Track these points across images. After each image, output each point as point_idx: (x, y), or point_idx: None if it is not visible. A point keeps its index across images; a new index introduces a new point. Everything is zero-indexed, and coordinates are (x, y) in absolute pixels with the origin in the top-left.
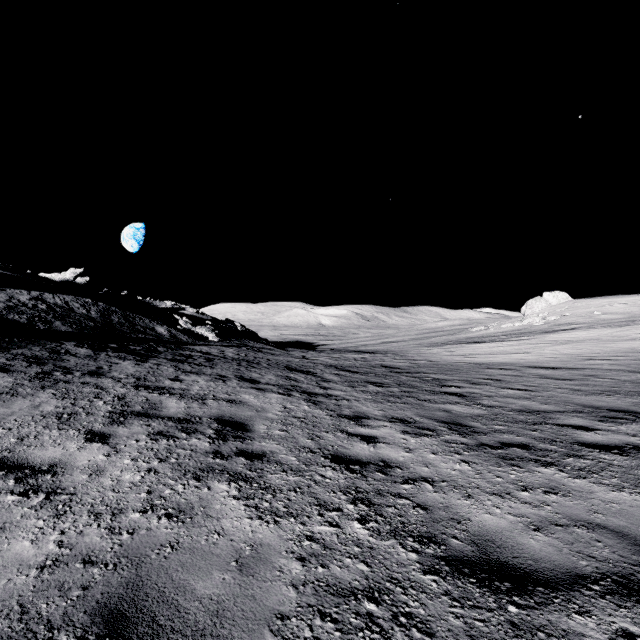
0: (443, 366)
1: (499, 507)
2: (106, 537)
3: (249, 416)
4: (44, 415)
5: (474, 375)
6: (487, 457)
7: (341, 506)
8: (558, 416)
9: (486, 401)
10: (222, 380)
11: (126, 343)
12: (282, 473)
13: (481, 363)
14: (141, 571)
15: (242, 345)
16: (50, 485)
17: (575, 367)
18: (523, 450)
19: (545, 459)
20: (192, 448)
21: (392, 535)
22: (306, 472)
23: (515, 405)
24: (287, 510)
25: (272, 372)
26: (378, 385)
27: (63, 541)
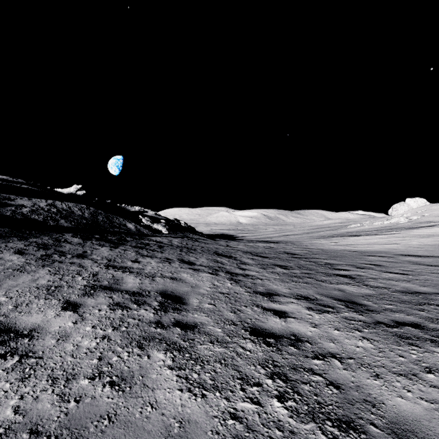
0: (332, 253)
1: (409, 390)
2: (56, 404)
3: (186, 291)
4: (38, 287)
5: (358, 261)
6: (385, 335)
7: (261, 381)
8: (438, 298)
9: (372, 282)
10: (168, 262)
11: (106, 235)
12: (209, 344)
13: (361, 251)
14: None
15: (184, 236)
16: (25, 348)
17: None
18: (417, 329)
19: None
20: (140, 318)
21: (311, 417)
22: (229, 344)
23: (398, 287)
24: (213, 383)
25: (204, 256)
26: (283, 267)
27: (20, 406)
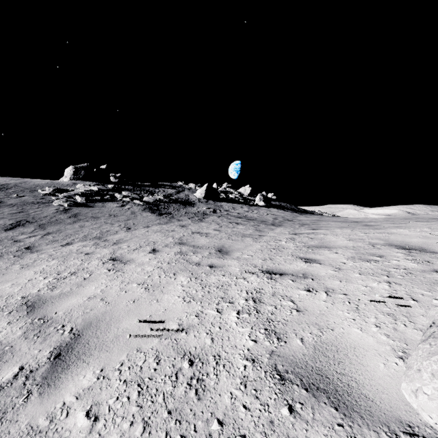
0: None
1: None
2: None
3: None
4: None
5: None
6: None
7: None
8: None
9: None
10: None
11: None
12: None
13: None
14: None
15: None
16: None
17: None
18: None
19: None
20: None
21: None
22: None
23: None
24: None
25: None
26: None
27: None
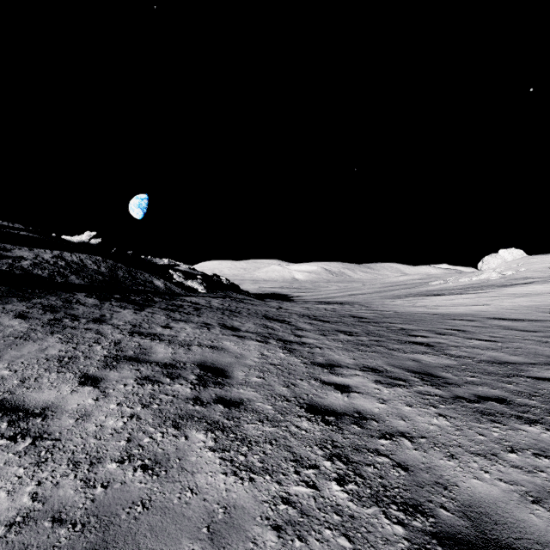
0: (407, 317)
1: (487, 471)
2: (80, 490)
3: (229, 362)
4: (48, 358)
5: (438, 325)
6: (465, 411)
7: (318, 463)
8: (530, 368)
9: (454, 351)
10: (207, 328)
11: (128, 294)
12: (258, 423)
13: (443, 314)
14: (108, 535)
15: (226, 296)
16: (38, 429)
17: (537, 319)
18: (501, 405)
19: (527, 415)
20: (174, 394)
21: (374, 501)
22: (282, 422)
23: (484, 356)
24: (262, 465)
25: (251, 321)
26: (348, 334)
27: (38, 493)
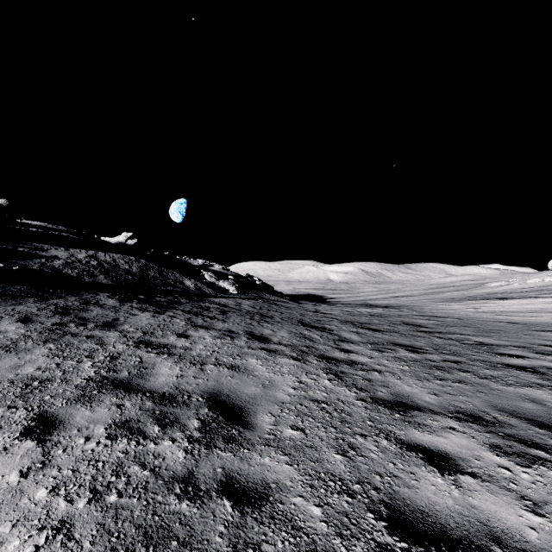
0: (478, 325)
1: None
2: None
3: (252, 395)
4: (14, 381)
5: (531, 340)
6: None
7: None
8: None
9: None
10: (230, 337)
11: (154, 295)
12: None
13: (525, 323)
14: None
15: (259, 298)
16: None
17: None
18: None
19: None
20: (155, 464)
21: None
22: None
23: None
24: None
25: (285, 328)
26: (410, 349)
27: None
